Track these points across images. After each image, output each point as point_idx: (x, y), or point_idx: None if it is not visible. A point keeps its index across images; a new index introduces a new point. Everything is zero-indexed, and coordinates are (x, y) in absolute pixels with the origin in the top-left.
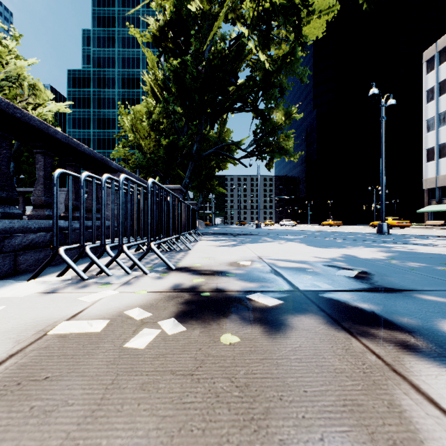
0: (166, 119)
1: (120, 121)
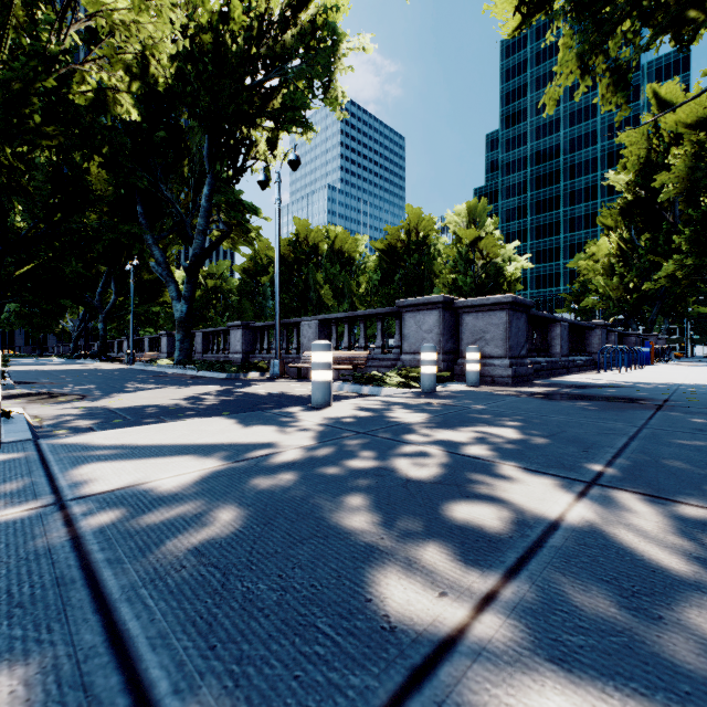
0: (636, 277)
1: (593, 281)
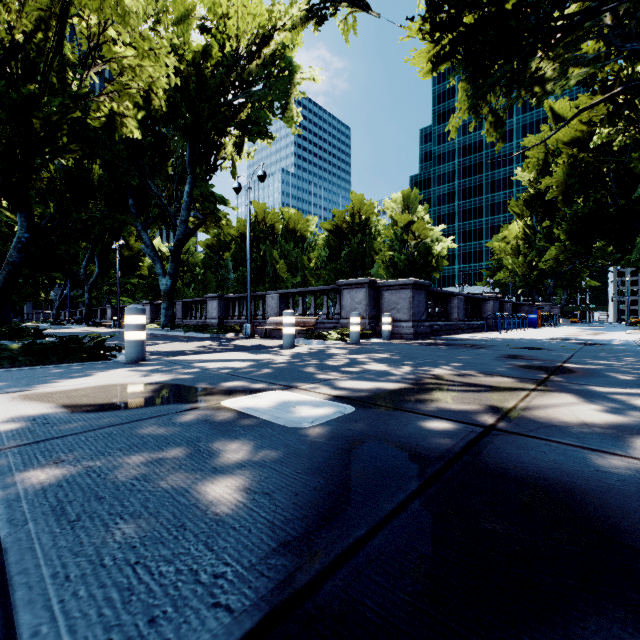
0: (537, 257)
1: (503, 260)
